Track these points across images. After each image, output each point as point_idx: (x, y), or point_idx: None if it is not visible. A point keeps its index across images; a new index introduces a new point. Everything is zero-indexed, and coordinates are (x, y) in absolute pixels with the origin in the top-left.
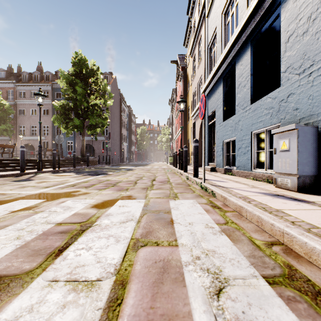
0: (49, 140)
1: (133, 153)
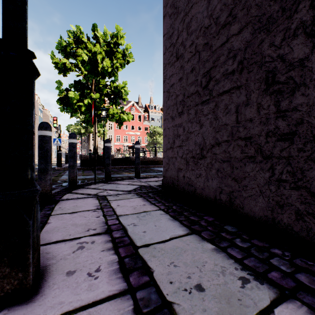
0: None
1: None
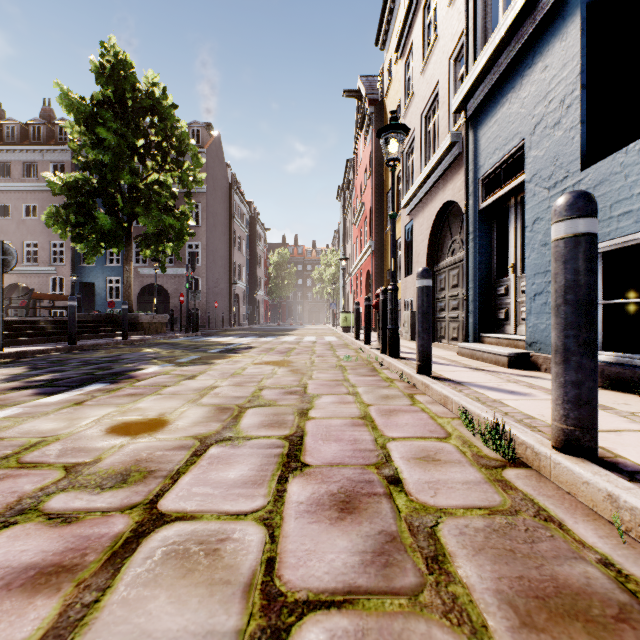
0: (67, 274)
1: (261, 304)
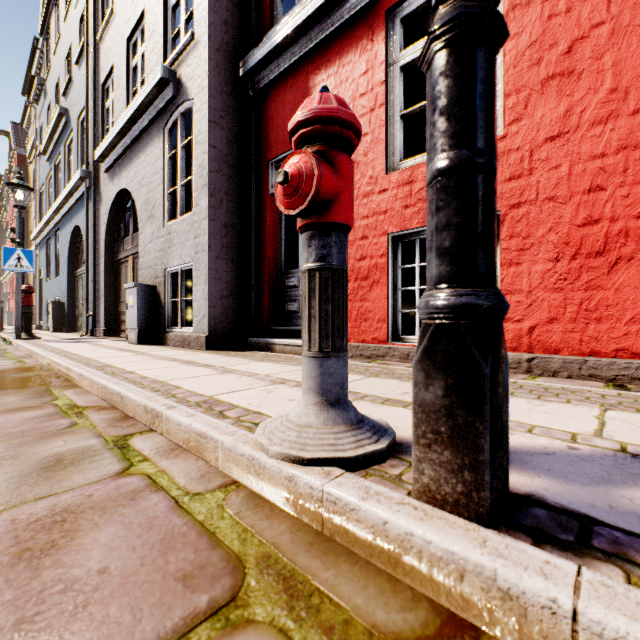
0: None
1: None
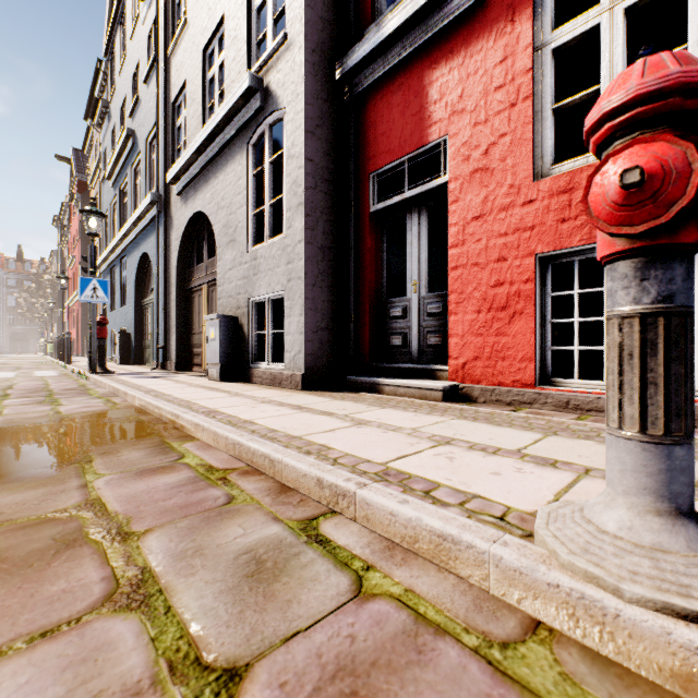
0: None
1: None
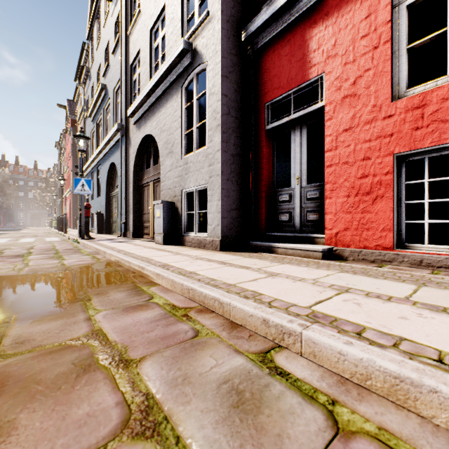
0: None
1: None
